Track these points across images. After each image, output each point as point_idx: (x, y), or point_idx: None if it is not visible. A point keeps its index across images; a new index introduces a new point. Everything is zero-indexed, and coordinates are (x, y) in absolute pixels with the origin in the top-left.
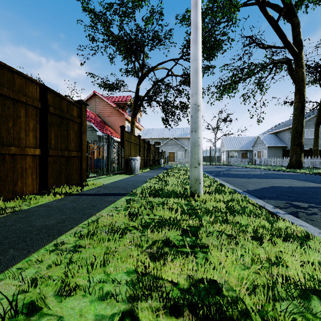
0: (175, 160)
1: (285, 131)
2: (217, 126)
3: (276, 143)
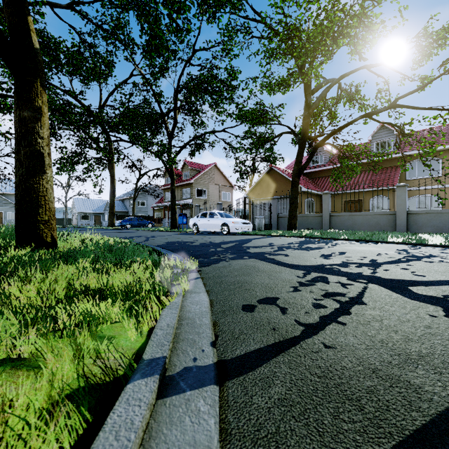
0: (5, 222)
1: (127, 200)
2: (69, 184)
3: (121, 208)
